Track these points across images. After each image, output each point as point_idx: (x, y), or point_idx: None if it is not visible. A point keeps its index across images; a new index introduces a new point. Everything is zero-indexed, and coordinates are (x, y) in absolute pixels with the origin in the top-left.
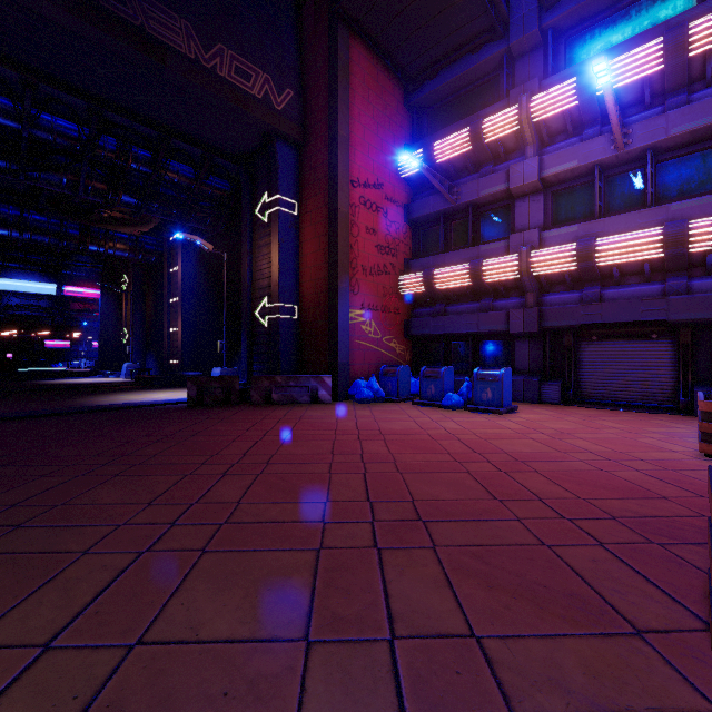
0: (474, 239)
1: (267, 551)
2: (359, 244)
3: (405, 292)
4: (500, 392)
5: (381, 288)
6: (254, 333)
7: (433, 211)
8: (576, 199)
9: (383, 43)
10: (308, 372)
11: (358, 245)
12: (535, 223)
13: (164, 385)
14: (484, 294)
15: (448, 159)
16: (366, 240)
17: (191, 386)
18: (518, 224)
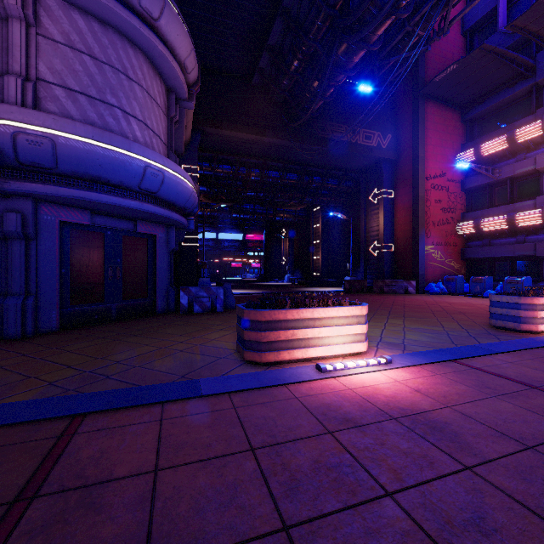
0: (511, 199)
1: (419, 312)
2: (430, 210)
3: (461, 232)
4: (521, 289)
5: (444, 232)
6: (367, 259)
7: (481, 184)
8: None
9: (445, 97)
10: (399, 279)
11: (430, 211)
12: None
13: (314, 286)
14: (519, 232)
15: (492, 153)
16: (435, 207)
17: (346, 284)
18: None
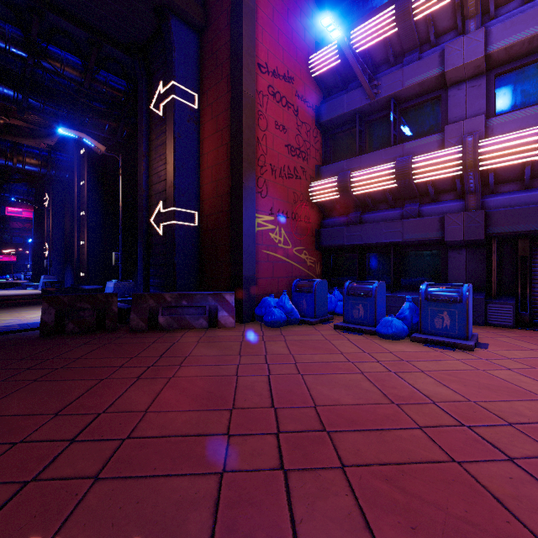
0: (395, 139)
1: None
2: (268, 139)
3: (316, 199)
4: (463, 317)
5: (291, 193)
6: (150, 243)
7: (347, 111)
8: (529, 80)
9: None
10: (209, 286)
11: (266, 140)
12: (475, 112)
13: None
14: (408, 198)
15: (367, 49)
16: (275, 137)
17: (48, 308)
18: (452, 115)
